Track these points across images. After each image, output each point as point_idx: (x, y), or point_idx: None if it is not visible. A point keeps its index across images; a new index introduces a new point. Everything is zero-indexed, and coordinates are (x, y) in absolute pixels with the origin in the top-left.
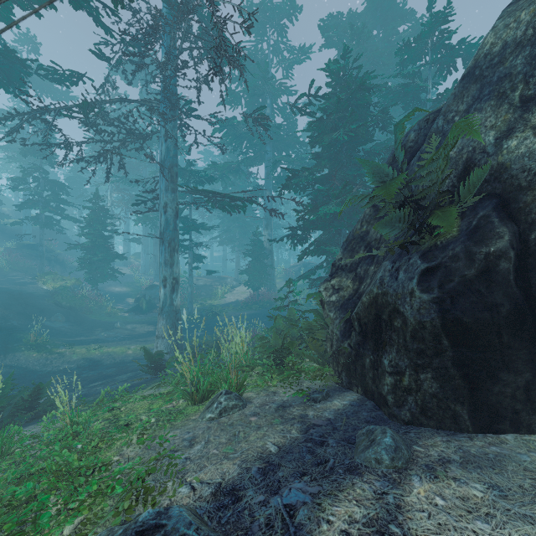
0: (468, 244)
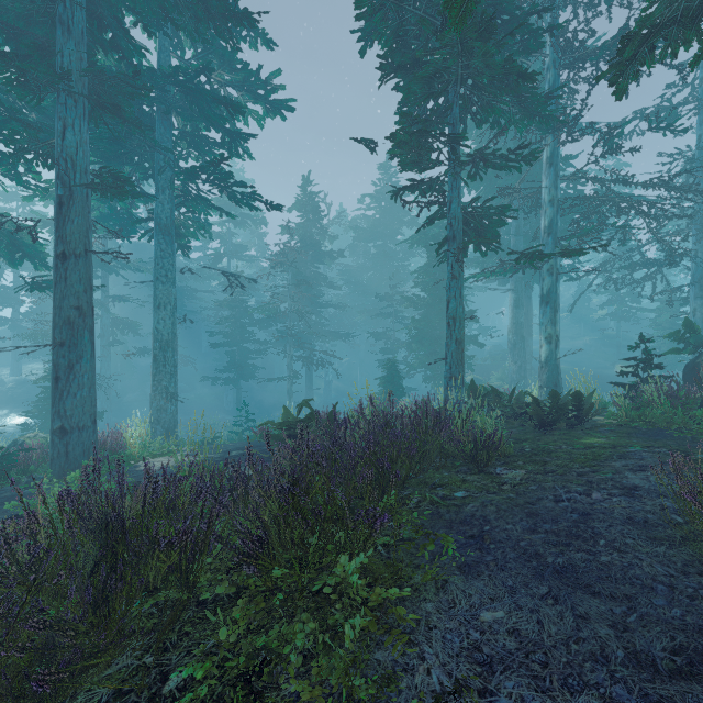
0: (694, 359)
